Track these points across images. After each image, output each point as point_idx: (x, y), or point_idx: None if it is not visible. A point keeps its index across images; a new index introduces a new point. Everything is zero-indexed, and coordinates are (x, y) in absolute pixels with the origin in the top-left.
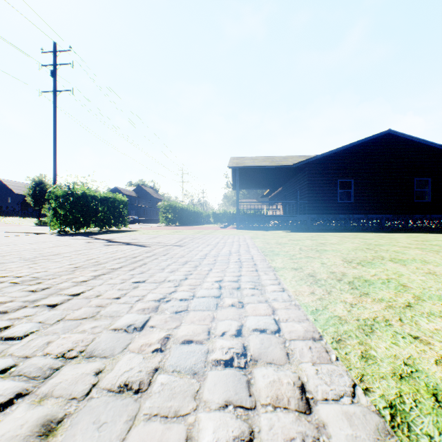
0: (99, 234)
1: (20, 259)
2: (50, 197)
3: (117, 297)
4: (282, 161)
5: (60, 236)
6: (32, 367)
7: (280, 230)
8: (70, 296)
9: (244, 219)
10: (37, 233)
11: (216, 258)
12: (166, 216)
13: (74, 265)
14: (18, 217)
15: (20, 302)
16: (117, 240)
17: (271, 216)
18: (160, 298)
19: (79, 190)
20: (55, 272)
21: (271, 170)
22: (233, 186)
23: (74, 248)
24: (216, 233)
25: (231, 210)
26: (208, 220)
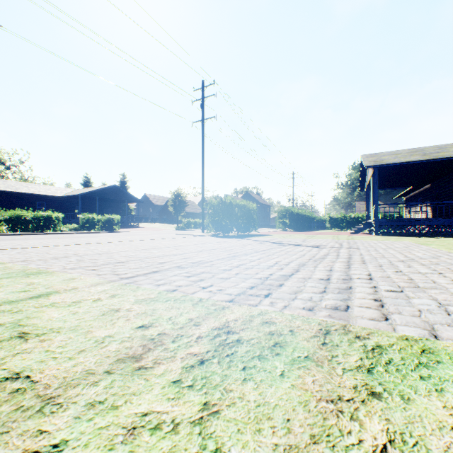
0: (246, 237)
1: (249, 252)
2: (208, 207)
3: (407, 279)
4: (439, 152)
5: (221, 238)
6: (452, 304)
7: (439, 237)
8: (366, 275)
9: (384, 224)
10: (199, 235)
11: (428, 260)
12: (282, 221)
13: (303, 258)
14: (161, 223)
15: (338, 275)
16: (278, 242)
17: (424, 220)
18: (451, 282)
19: (226, 200)
20: (304, 261)
21: (422, 165)
22: (360, 186)
23: (264, 247)
24: (360, 239)
25: (352, 214)
26: (320, 225)
